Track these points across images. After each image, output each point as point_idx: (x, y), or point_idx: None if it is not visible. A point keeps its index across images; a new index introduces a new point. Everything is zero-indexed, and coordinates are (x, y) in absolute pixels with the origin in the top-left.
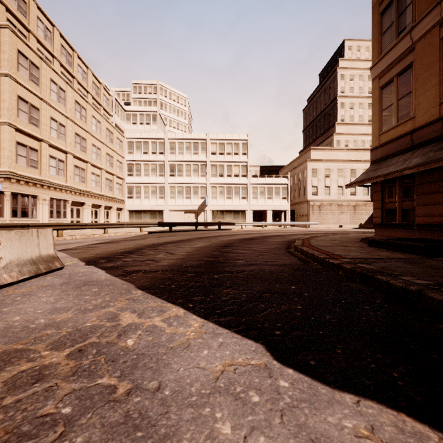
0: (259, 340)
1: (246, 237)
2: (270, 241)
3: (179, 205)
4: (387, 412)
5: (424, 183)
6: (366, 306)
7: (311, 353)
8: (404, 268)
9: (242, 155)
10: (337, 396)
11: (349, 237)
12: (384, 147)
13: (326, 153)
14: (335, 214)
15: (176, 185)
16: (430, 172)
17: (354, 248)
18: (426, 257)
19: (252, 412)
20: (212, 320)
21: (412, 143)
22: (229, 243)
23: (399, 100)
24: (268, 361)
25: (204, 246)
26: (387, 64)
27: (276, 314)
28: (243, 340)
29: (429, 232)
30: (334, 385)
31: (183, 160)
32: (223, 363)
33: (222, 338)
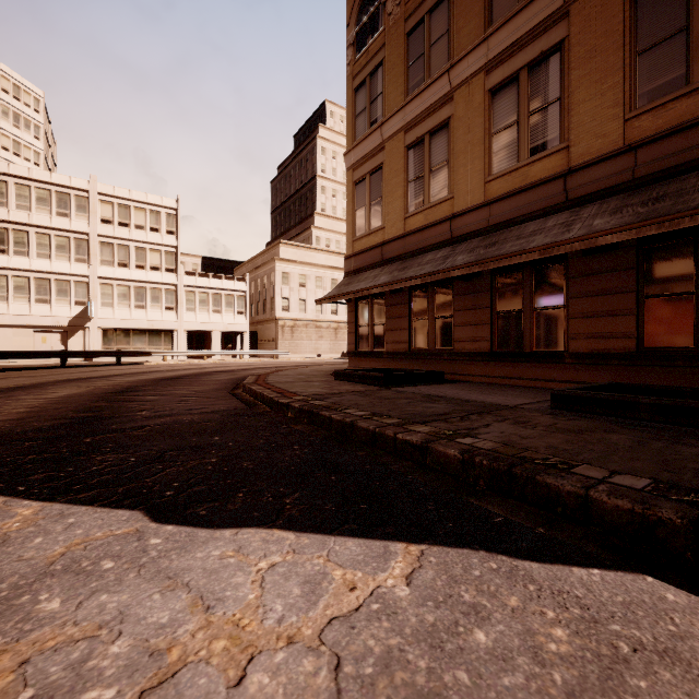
0: (138, 507)
1: (168, 375)
2: (208, 380)
3: (19, 315)
4: (262, 532)
5: (393, 305)
6: (296, 446)
7: (207, 504)
8: (354, 402)
9: (167, 234)
10: (217, 535)
11: (321, 370)
12: (358, 257)
13: (301, 252)
14: (312, 340)
15: (11, 273)
16: (397, 293)
17: (318, 383)
18: (383, 389)
19: (99, 579)
20: (62, 500)
21: (382, 258)
22: (132, 387)
23: (371, 204)
24: (143, 525)
25: (76, 393)
26: (361, 156)
27: (177, 473)
28: (113, 512)
29: (397, 361)
30: (219, 526)
31: (29, 222)
32: (69, 545)
33: (75, 518)
